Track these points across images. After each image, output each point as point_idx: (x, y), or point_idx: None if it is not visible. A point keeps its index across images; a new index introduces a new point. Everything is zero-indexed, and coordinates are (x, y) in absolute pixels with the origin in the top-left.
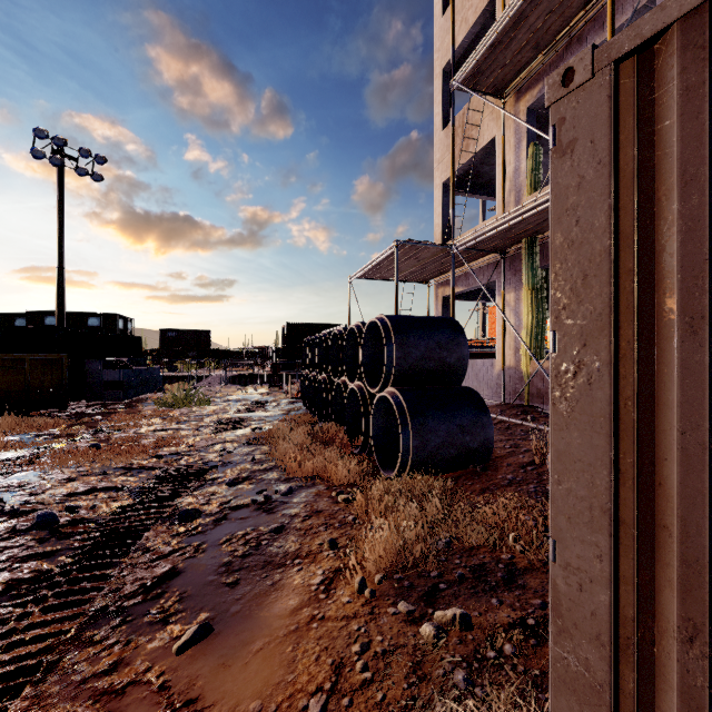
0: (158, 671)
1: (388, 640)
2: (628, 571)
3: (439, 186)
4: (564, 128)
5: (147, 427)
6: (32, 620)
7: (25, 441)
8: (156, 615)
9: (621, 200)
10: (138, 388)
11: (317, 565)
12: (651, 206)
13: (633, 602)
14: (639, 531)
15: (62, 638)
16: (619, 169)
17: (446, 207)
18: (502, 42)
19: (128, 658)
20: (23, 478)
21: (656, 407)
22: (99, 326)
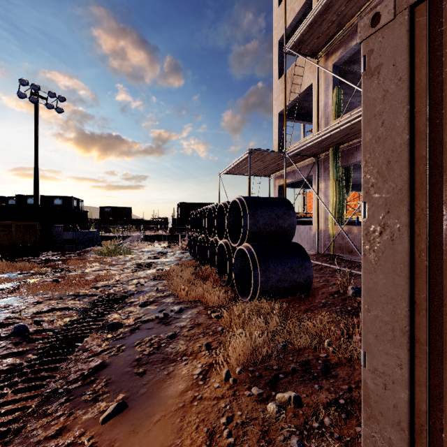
0: (89, 435)
1: (245, 414)
2: (421, 376)
3: (276, 115)
4: (372, 57)
5: (90, 268)
6: (6, 399)
7: (11, 277)
8: (89, 395)
9: (416, 106)
10: (85, 244)
11: (198, 361)
12: (440, 109)
13: (426, 399)
14: (430, 347)
15: (26, 411)
16: (414, 84)
17: (281, 128)
18: (317, 22)
19: (69, 425)
20: (8, 302)
21: (444, 257)
22: (61, 204)
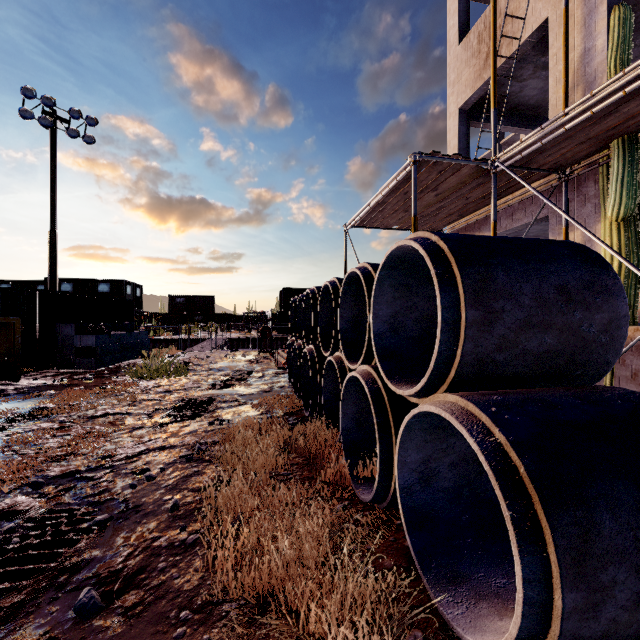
0: None
1: None
2: None
3: (455, 113)
4: None
5: (86, 411)
6: None
7: None
8: None
9: None
10: (117, 354)
11: None
12: None
13: None
14: None
15: None
16: None
17: (463, 138)
18: None
19: None
20: None
21: None
22: (108, 292)
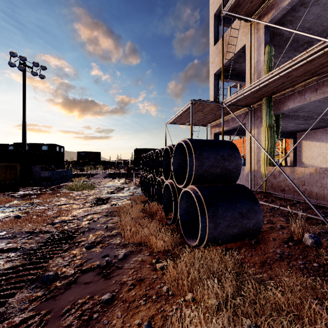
0: None
1: None
2: None
3: (212, 75)
4: None
5: (56, 203)
6: None
7: None
8: None
9: None
10: (59, 180)
11: None
12: None
13: None
14: None
15: None
16: None
17: (216, 86)
18: None
19: None
20: None
21: None
22: (47, 150)
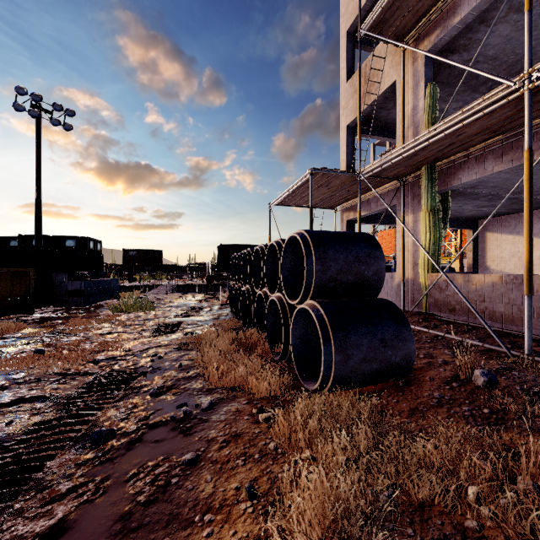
0: None
1: None
2: None
3: (345, 128)
4: None
5: (96, 331)
6: None
7: None
8: None
9: None
10: (97, 296)
11: (231, 529)
12: None
13: None
14: None
15: None
16: None
17: (350, 145)
18: None
19: None
20: None
21: None
22: (74, 246)
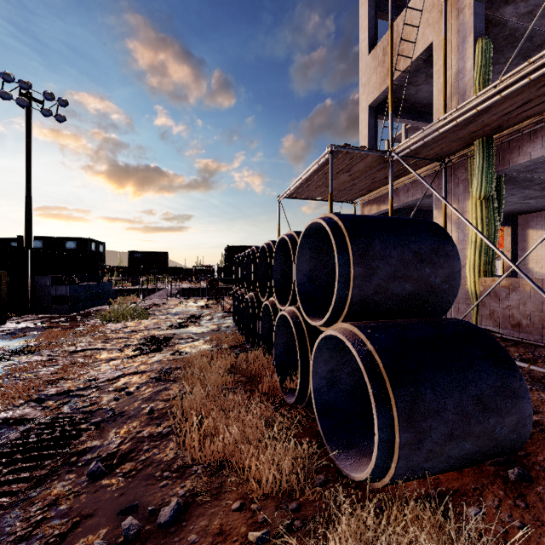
0: None
1: None
2: None
3: (366, 108)
4: None
5: (68, 347)
6: None
7: None
8: None
9: None
10: (87, 302)
11: None
12: None
13: None
14: None
15: None
16: None
17: (372, 128)
18: None
19: None
20: None
21: None
22: (75, 248)
